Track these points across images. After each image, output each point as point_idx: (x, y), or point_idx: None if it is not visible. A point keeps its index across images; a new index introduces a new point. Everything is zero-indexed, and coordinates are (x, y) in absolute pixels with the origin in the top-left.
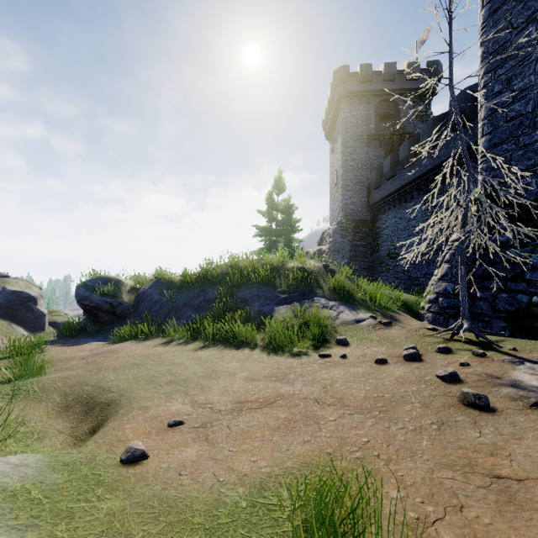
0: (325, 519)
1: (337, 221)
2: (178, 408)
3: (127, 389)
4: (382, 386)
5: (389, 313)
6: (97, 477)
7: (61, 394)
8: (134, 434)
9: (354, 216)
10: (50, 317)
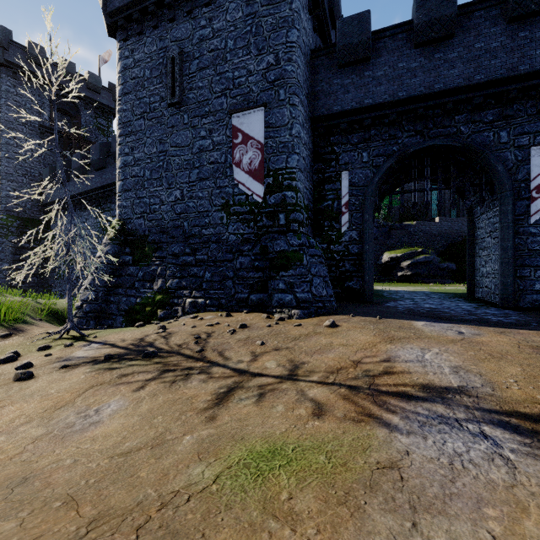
0: None
1: None
2: None
3: None
4: None
5: (17, 325)
6: None
7: None
8: None
9: (20, 213)
10: None
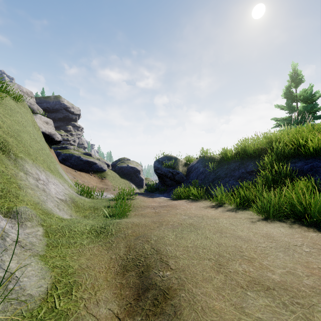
0: None
1: None
2: None
3: (188, 271)
4: None
5: None
6: None
7: (126, 245)
8: None
9: None
10: (146, 181)
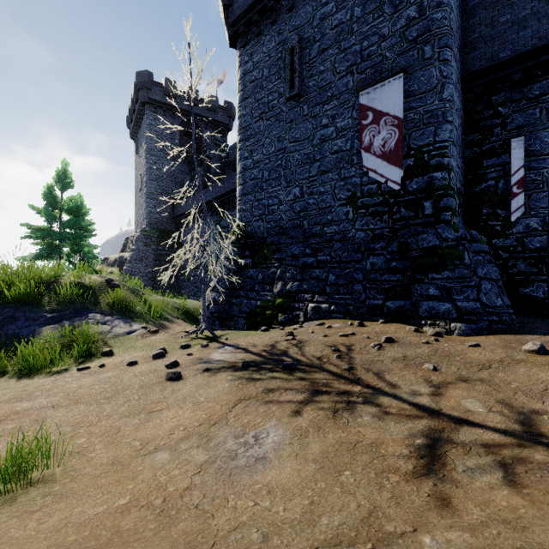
0: (6, 462)
1: (141, 229)
2: None
3: None
4: (120, 382)
5: (162, 322)
6: None
7: None
8: None
9: (159, 225)
10: None
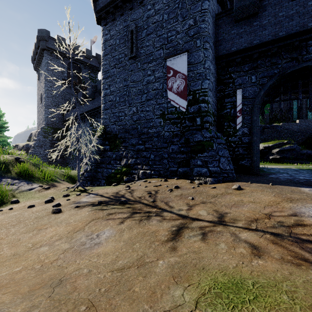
0: None
1: (41, 127)
2: None
3: None
4: (22, 216)
5: (53, 183)
6: None
7: None
8: None
9: (53, 125)
10: None
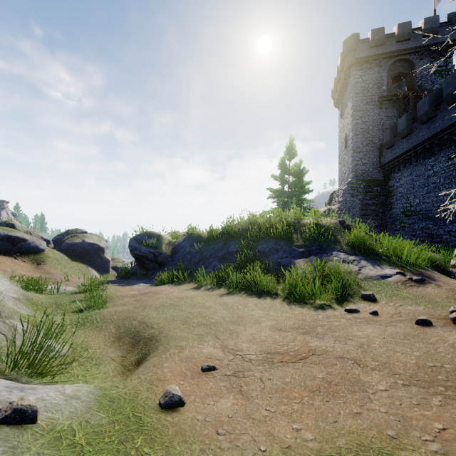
0: None
1: (347, 182)
2: (210, 352)
3: (165, 327)
4: (435, 353)
5: (419, 269)
6: (138, 420)
7: (116, 326)
8: (172, 374)
9: (364, 176)
10: (113, 263)
